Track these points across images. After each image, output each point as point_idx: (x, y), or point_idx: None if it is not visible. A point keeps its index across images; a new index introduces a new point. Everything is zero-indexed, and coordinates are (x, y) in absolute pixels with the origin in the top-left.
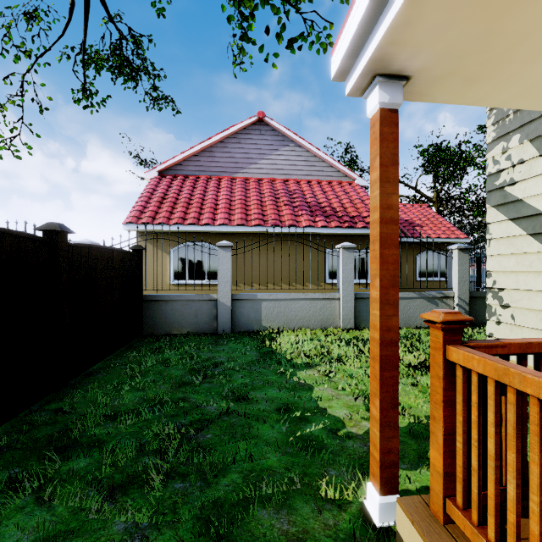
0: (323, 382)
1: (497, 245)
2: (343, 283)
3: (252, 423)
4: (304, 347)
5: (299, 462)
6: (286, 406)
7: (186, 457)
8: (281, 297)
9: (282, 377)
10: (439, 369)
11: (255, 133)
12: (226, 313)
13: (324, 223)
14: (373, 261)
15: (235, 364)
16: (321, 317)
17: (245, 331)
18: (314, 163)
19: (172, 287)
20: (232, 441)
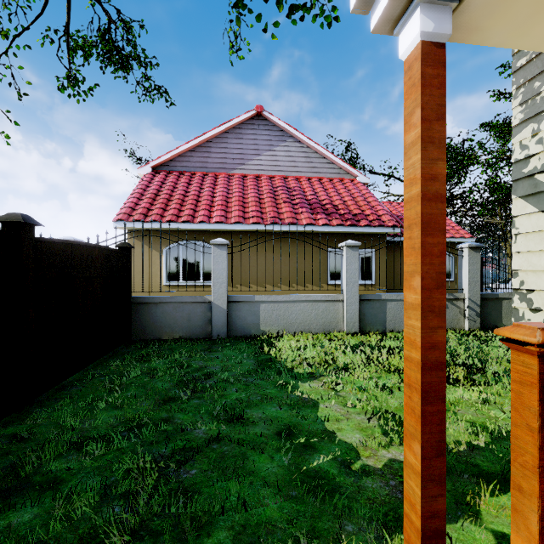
0: (330, 397)
1: (525, 240)
2: (347, 284)
3: (247, 452)
4: (306, 354)
5: (306, 512)
6: (288, 428)
7: (162, 505)
8: (281, 299)
9: (282, 390)
10: (532, 416)
11: (253, 128)
12: (221, 317)
13: (326, 221)
14: (408, 253)
15: (230, 375)
16: (323, 320)
17: (241, 336)
18: (314, 159)
19: (165, 288)
20: (222, 479)
